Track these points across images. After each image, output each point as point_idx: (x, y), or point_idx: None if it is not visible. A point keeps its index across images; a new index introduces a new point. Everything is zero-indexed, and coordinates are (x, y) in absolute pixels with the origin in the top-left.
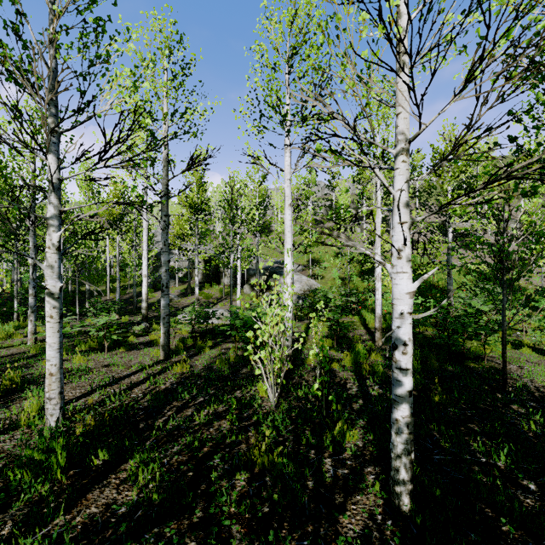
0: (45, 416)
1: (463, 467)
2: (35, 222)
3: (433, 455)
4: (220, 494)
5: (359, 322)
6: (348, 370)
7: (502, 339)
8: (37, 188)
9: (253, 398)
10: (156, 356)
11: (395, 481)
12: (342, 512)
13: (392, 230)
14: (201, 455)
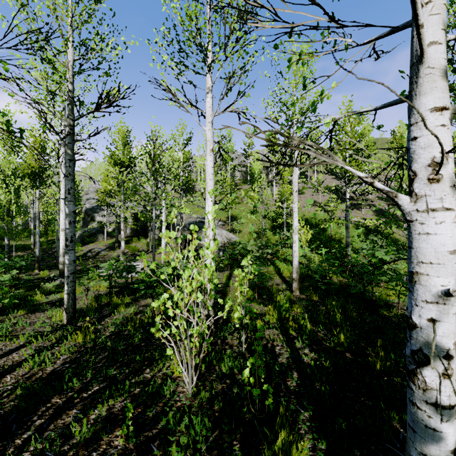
0: None
1: None
2: None
3: None
4: None
5: (274, 271)
6: (274, 328)
7: None
8: None
9: (165, 381)
10: (60, 319)
11: None
12: None
13: (415, 126)
14: None
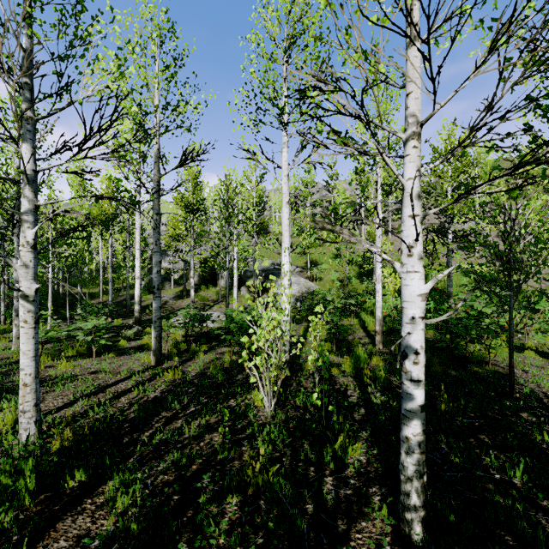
0: (19, 431)
1: (477, 487)
2: (19, 221)
3: (443, 471)
4: (207, 523)
5: (359, 324)
6: (349, 376)
7: (509, 343)
8: (11, 181)
9: (248, 408)
10: (147, 361)
11: (405, 507)
12: (346, 542)
13: (402, 224)
14: (189, 474)
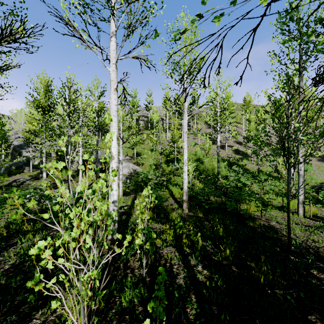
0: None
1: None
2: None
3: None
4: None
5: (168, 194)
6: (170, 246)
7: (288, 209)
8: None
9: None
10: None
11: None
12: None
13: None
14: None
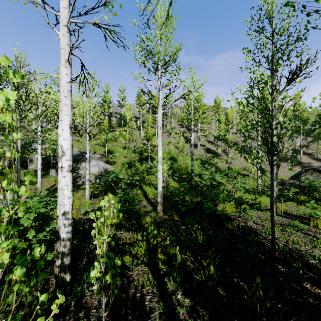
0: None
1: None
2: None
3: None
4: None
5: (142, 194)
6: (142, 264)
7: (272, 211)
8: None
9: None
10: None
11: None
12: None
13: None
14: None
